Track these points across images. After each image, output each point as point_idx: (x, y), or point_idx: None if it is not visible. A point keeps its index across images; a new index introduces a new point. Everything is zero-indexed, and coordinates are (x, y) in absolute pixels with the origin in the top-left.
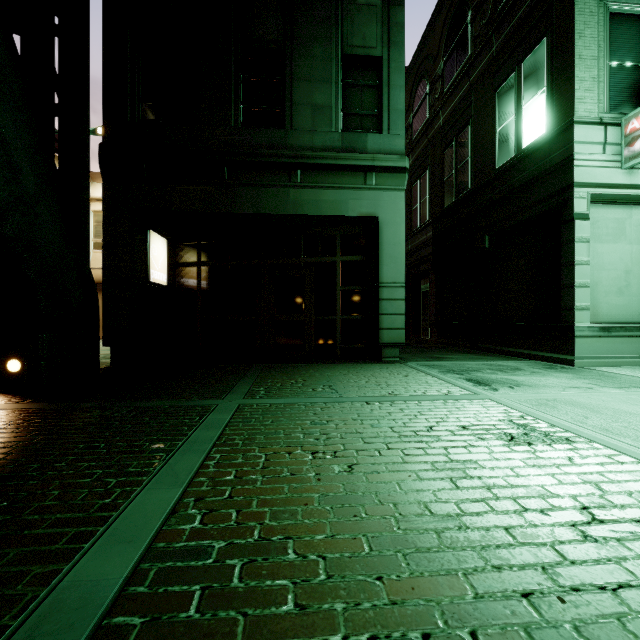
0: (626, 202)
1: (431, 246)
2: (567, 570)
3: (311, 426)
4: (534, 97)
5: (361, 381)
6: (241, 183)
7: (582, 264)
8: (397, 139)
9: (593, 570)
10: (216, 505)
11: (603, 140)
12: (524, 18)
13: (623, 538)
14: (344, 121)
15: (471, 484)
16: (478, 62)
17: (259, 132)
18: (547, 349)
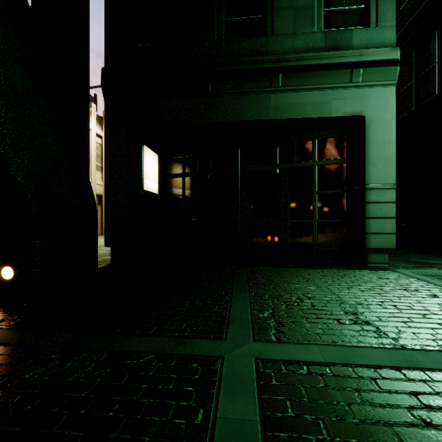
0: None
1: None
2: None
3: None
4: None
5: (387, 304)
6: (223, 92)
7: None
8: (386, 31)
9: None
10: None
11: None
12: None
13: None
14: (326, 21)
15: None
16: None
17: (240, 42)
18: None
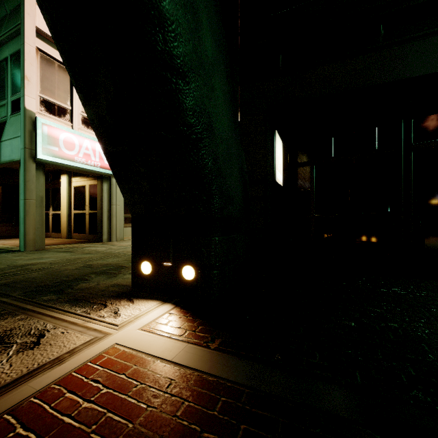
0: None
1: None
2: None
3: None
4: None
5: None
6: (404, 39)
7: None
8: None
9: None
10: None
11: None
12: None
13: None
14: None
15: None
16: None
17: None
18: None
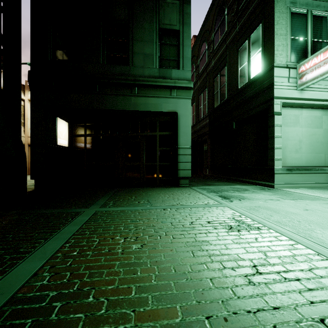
0: (299, 107)
1: (208, 127)
2: (234, 302)
3: (129, 223)
4: (256, 53)
5: (165, 197)
6: (106, 93)
7: (278, 137)
8: (187, 72)
9: (247, 301)
10: (60, 270)
11: (288, 75)
12: (251, 13)
13: (268, 282)
14: (160, 62)
15: (201, 254)
16: (230, 34)
17: (115, 67)
18: (262, 179)
